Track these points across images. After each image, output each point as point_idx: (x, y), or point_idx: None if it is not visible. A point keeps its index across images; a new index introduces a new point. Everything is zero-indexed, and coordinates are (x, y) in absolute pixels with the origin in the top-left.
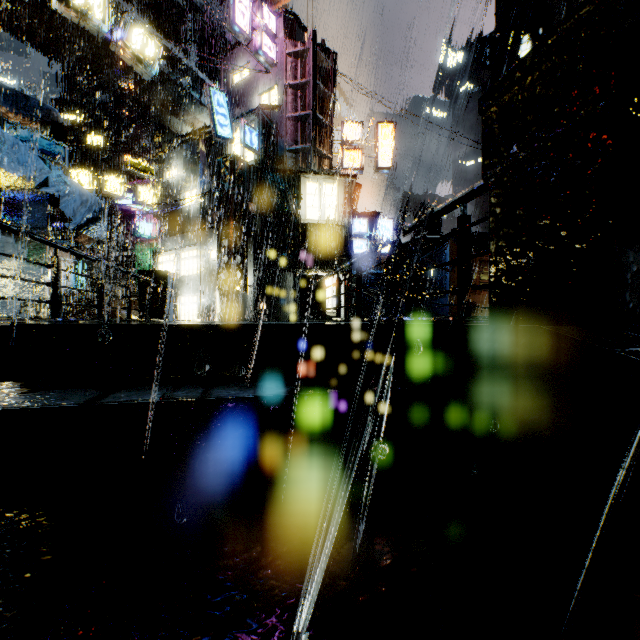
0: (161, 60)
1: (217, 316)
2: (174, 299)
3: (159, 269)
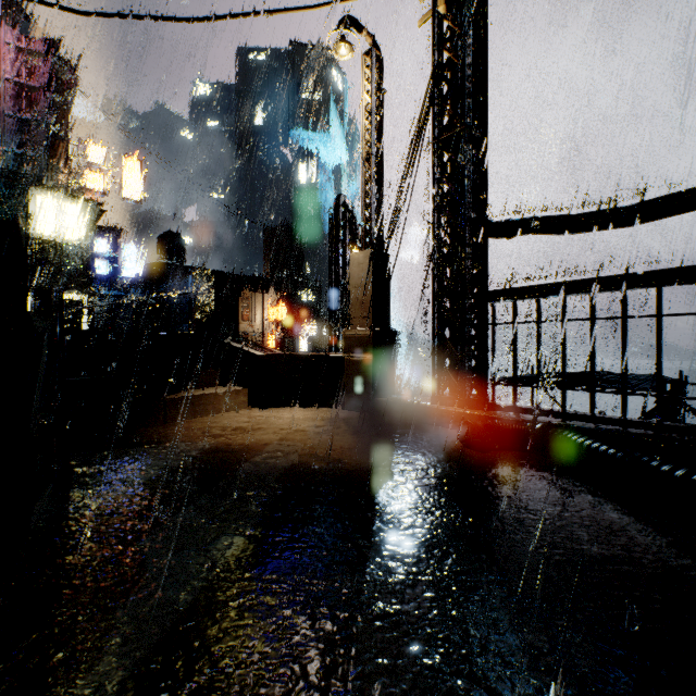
0: None
1: None
2: None
3: None
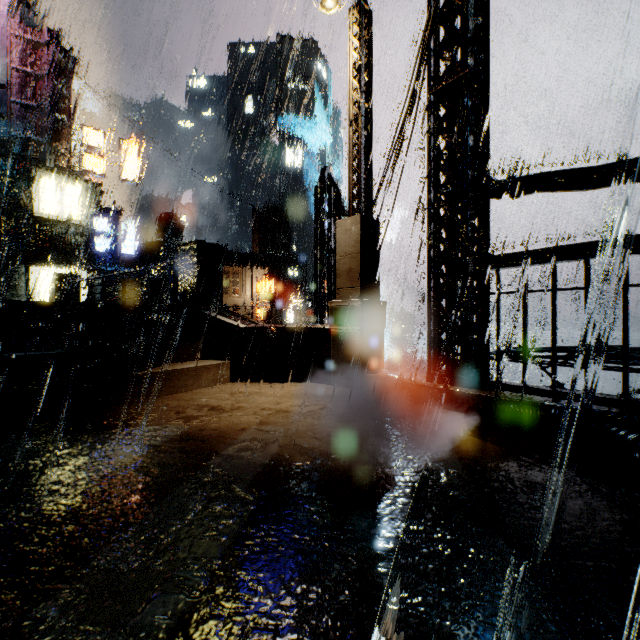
0: None
1: None
2: None
3: None
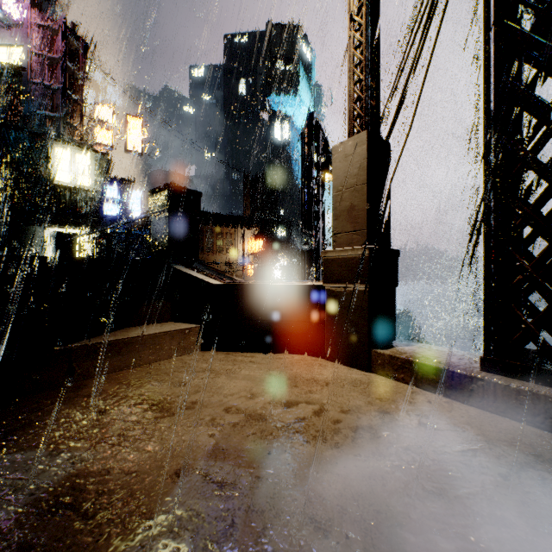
0: None
1: None
2: None
3: None
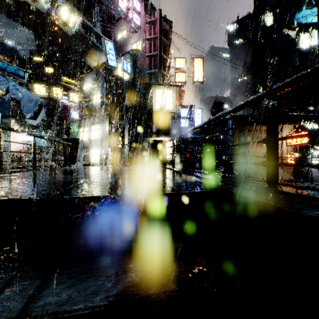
0: (82, 28)
1: (109, 160)
2: (88, 151)
3: (80, 135)
